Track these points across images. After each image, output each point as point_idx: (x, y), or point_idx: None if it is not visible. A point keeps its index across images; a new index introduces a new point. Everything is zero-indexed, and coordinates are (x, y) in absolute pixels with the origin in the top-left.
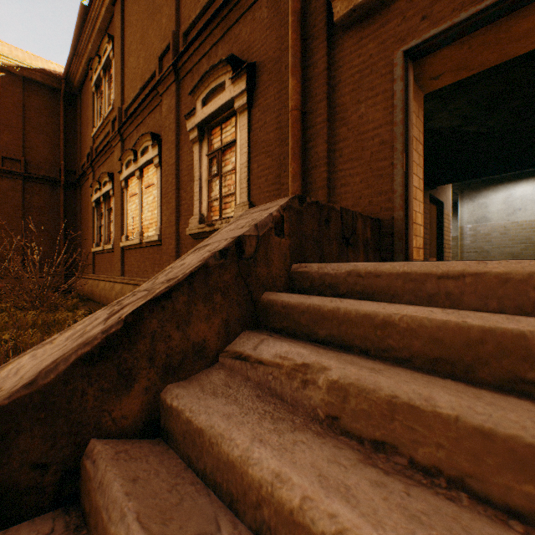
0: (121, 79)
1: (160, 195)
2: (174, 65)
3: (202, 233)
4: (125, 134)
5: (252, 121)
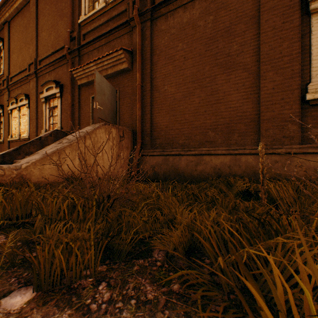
0: (8, 62)
1: (29, 119)
2: (35, 71)
3: None
4: (11, 88)
5: (62, 101)
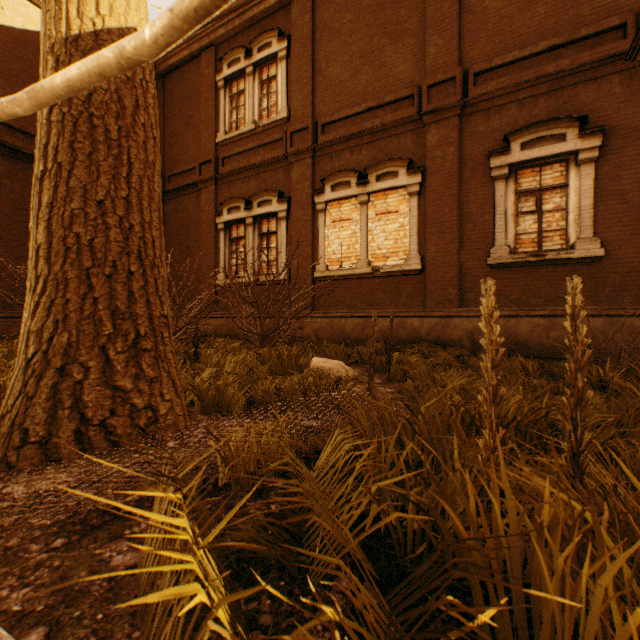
0: (312, 88)
1: (416, 223)
2: (464, 101)
3: (514, 263)
4: (322, 151)
5: (597, 172)
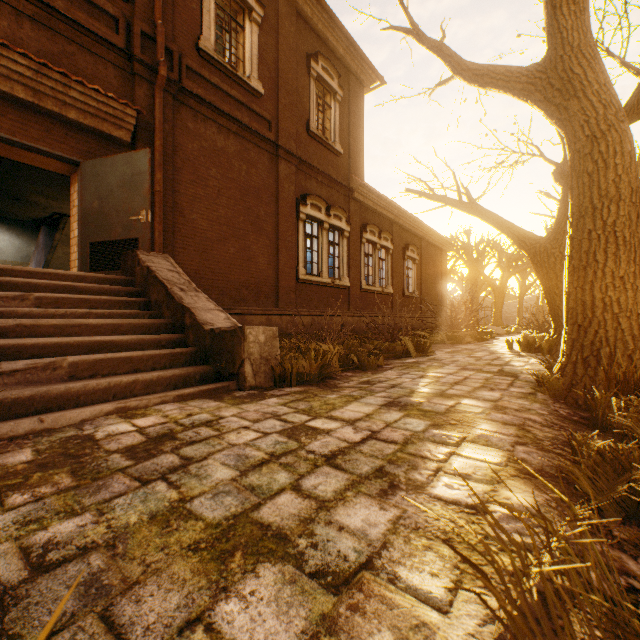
0: None
1: None
2: None
3: None
4: None
5: None
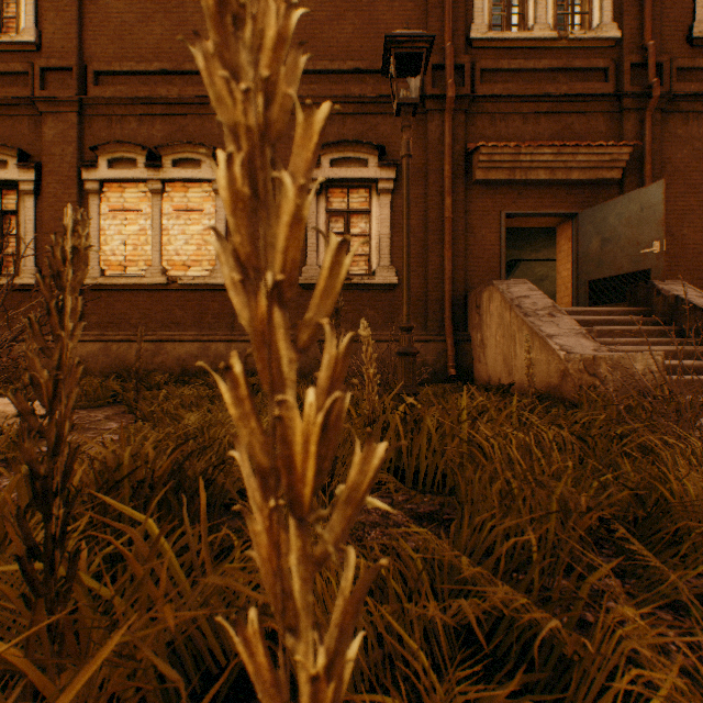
0: (79, 15)
1: (224, 229)
2: None
3: None
4: (96, 108)
5: (393, 204)
